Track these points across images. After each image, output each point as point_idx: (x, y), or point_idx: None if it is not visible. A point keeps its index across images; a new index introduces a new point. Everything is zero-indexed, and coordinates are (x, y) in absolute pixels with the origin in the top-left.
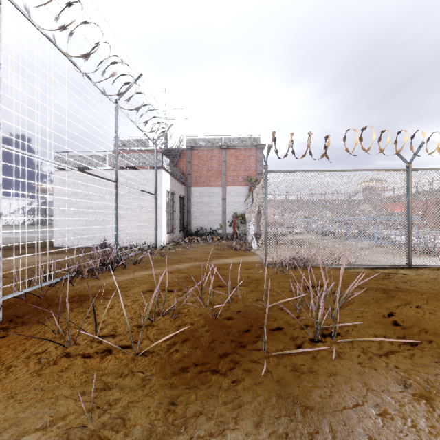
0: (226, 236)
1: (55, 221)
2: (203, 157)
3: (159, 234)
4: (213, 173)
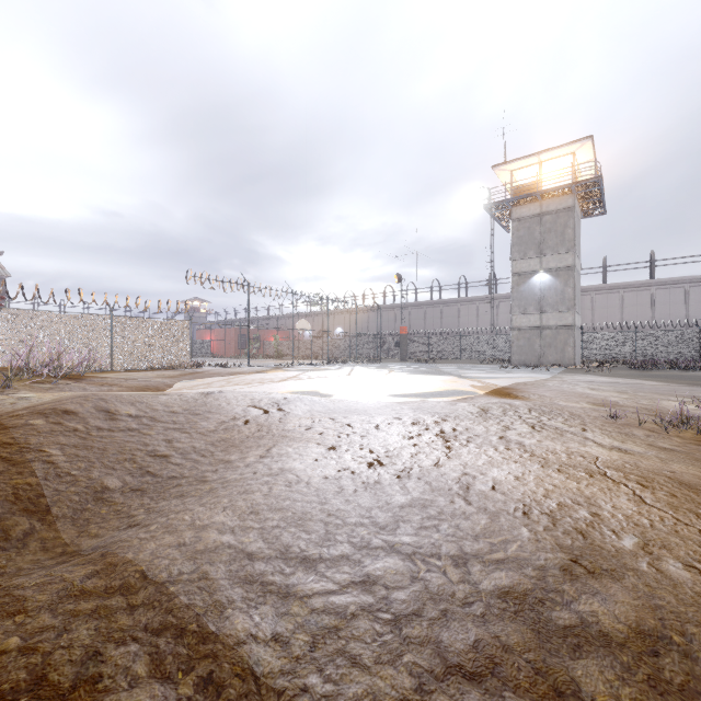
0: None
1: None
2: None
3: None
4: None
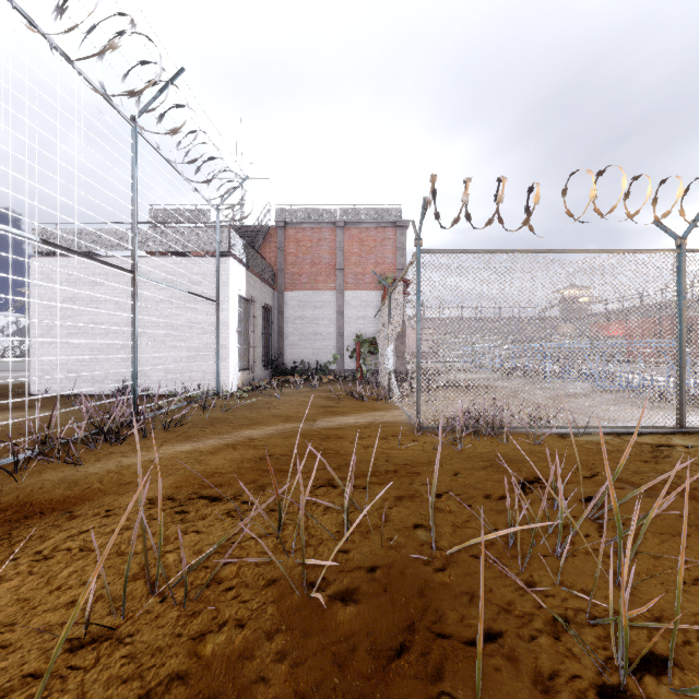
0: (344, 374)
1: (33, 348)
2: (305, 240)
3: (224, 371)
4: (322, 268)
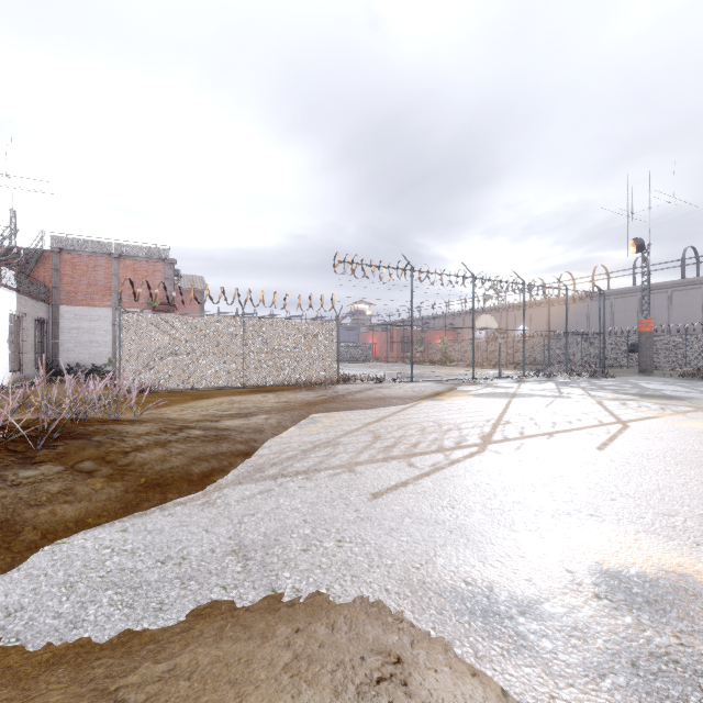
0: None
1: None
2: (82, 265)
3: None
4: (98, 289)
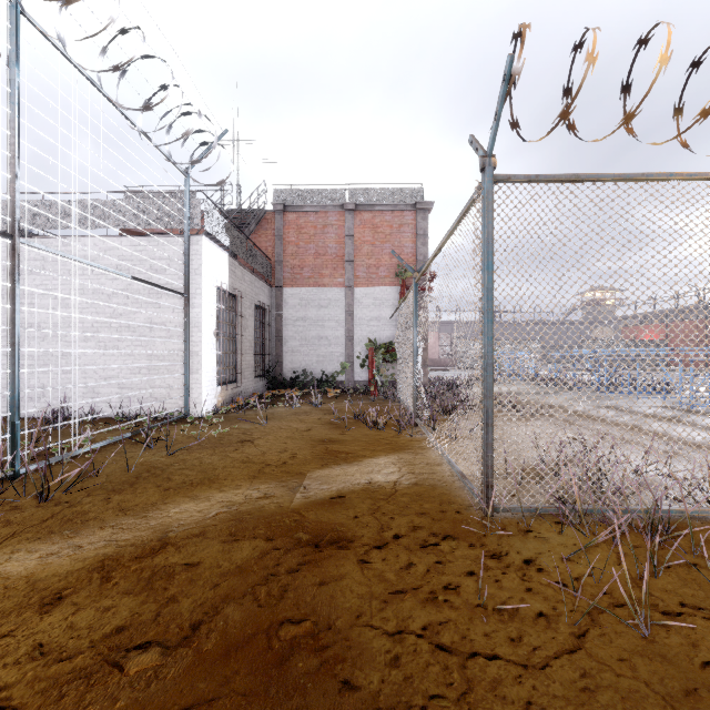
0: (354, 386)
1: None
2: (308, 226)
3: (195, 386)
4: (327, 260)
